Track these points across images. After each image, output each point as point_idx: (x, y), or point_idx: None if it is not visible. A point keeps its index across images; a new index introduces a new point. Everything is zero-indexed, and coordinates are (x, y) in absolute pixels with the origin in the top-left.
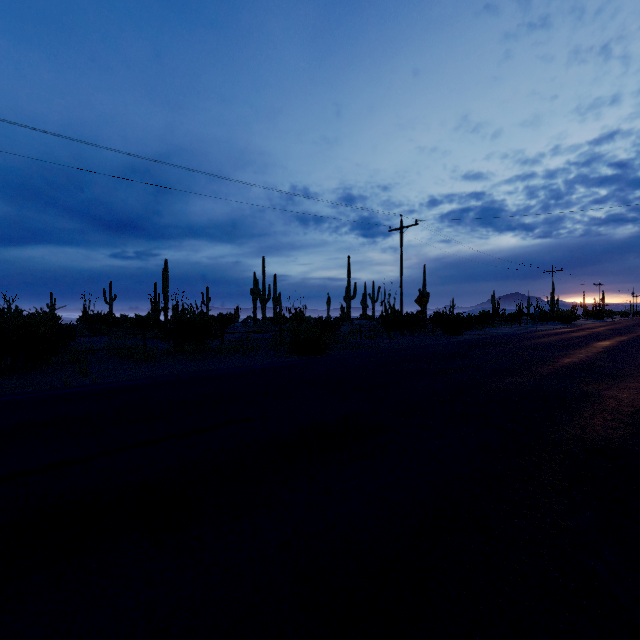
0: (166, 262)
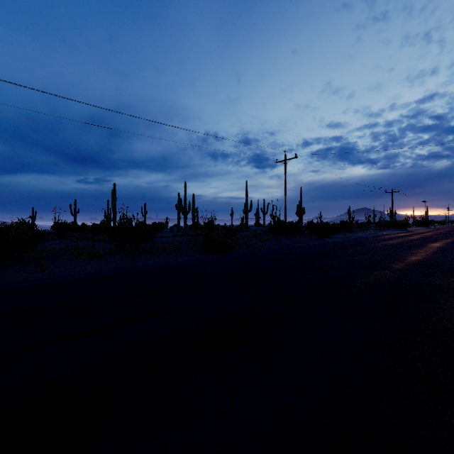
0: (114, 185)
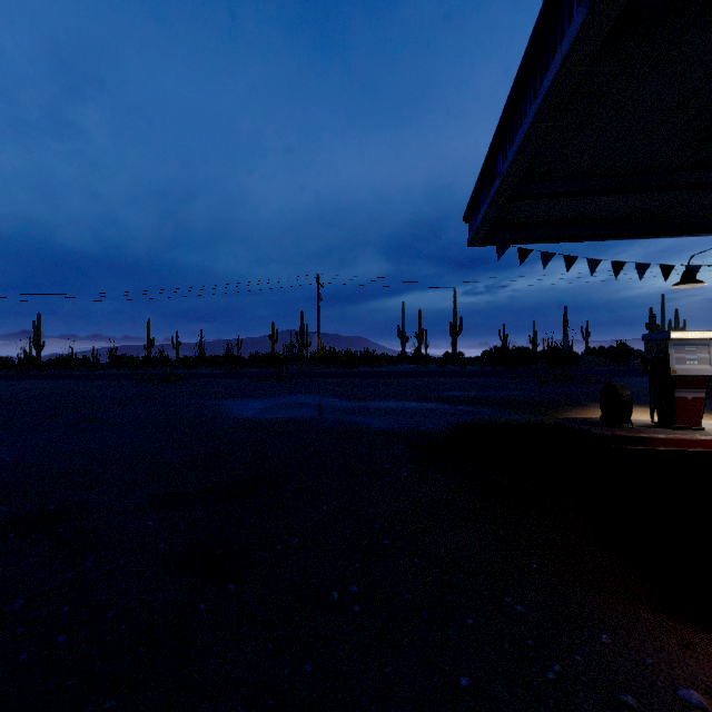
0: (565, 308)
